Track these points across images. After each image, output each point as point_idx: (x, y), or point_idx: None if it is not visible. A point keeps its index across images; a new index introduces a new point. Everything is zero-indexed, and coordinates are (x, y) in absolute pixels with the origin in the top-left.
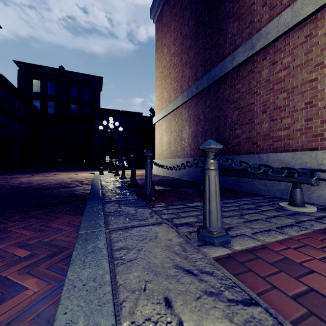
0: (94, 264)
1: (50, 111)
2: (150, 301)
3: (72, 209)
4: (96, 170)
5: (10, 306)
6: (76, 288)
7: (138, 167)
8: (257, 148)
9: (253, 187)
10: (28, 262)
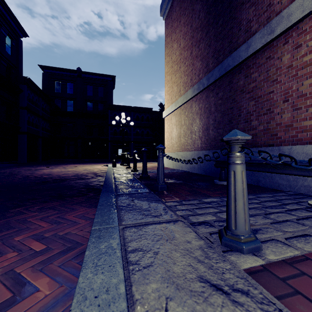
0: (107, 268)
1: (69, 109)
2: None
3: (86, 201)
4: (109, 162)
5: (20, 311)
6: (87, 301)
7: (148, 160)
8: (277, 141)
9: (273, 182)
10: (42, 257)
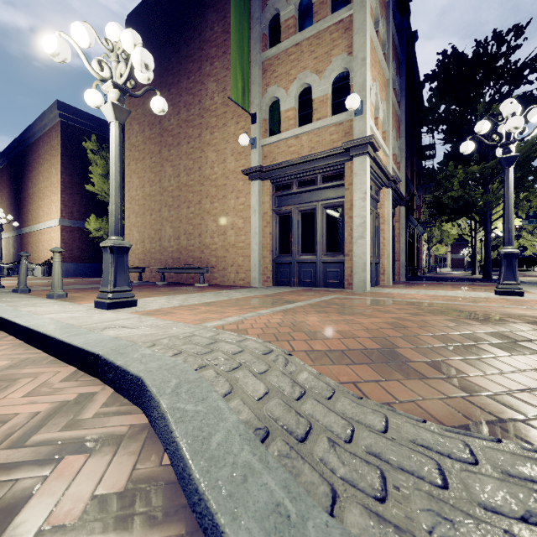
0: None
1: None
2: None
3: None
4: None
5: None
6: None
7: None
8: None
9: None
10: None
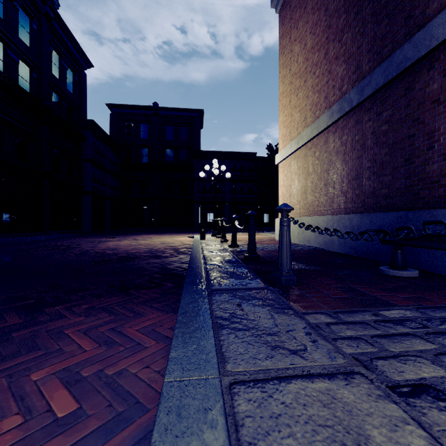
0: None
1: (143, 159)
2: None
3: (161, 298)
4: (196, 232)
5: None
6: None
7: None
8: None
9: None
10: (62, 441)
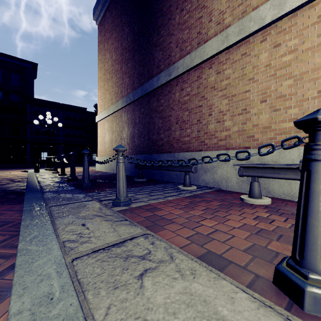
0: (39, 219)
1: None
2: (74, 225)
3: (8, 201)
4: (29, 168)
5: None
6: (30, 226)
7: (82, 164)
8: (173, 149)
9: (170, 177)
10: None
